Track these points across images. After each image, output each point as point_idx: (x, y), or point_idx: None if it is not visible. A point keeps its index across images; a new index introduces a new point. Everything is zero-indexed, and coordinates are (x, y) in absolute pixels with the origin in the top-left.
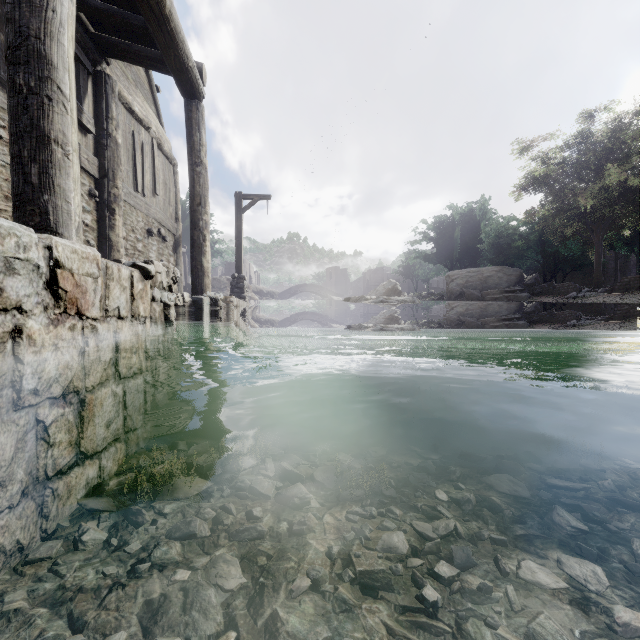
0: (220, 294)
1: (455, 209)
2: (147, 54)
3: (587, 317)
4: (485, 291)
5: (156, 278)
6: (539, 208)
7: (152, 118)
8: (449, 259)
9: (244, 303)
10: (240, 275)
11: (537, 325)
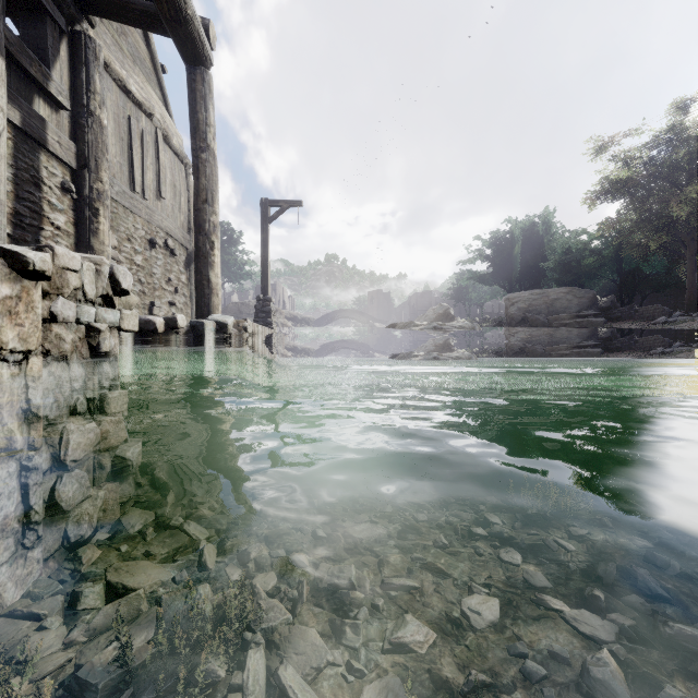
0: (230, 317)
1: (515, 223)
2: (137, 6)
3: (690, 346)
4: (552, 316)
5: (64, 279)
6: (619, 218)
7: (156, 104)
8: (508, 280)
9: (266, 329)
10: (266, 297)
11: (627, 356)
